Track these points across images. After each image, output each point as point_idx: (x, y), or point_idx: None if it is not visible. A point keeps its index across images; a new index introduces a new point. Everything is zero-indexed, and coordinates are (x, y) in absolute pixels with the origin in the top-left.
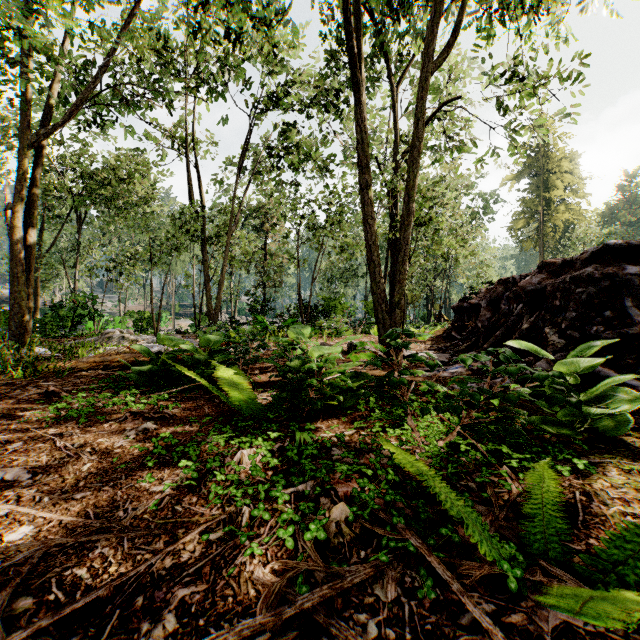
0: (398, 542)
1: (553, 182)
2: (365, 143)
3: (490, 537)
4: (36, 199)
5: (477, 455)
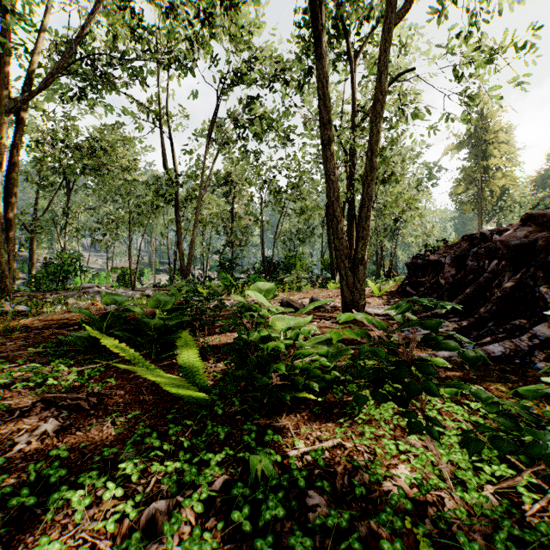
0: None
1: (490, 151)
2: (328, 99)
3: None
4: (17, 163)
5: None
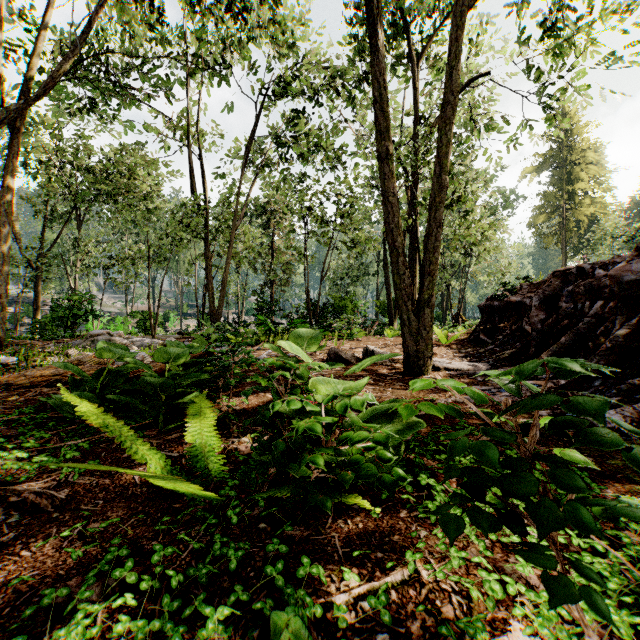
0: None
1: (577, 174)
2: (386, 102)
3: None
4: (12, 186)
5: None
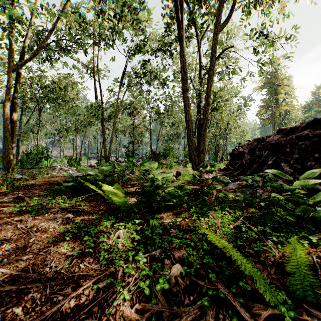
0: (214, 291)
1: (279, 90)
2: (185, 68)
3: (270, 288)
4: (17, 98)
5: (252, 233)
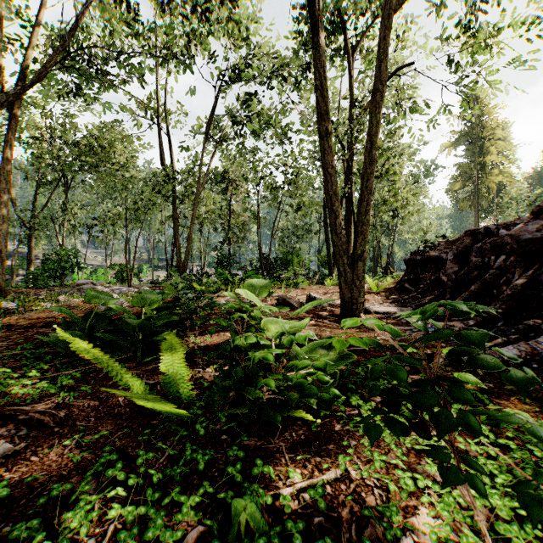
0: None
1: (487, 148)
2: (325, 89)
3: None
4: (11, 158)
5: None
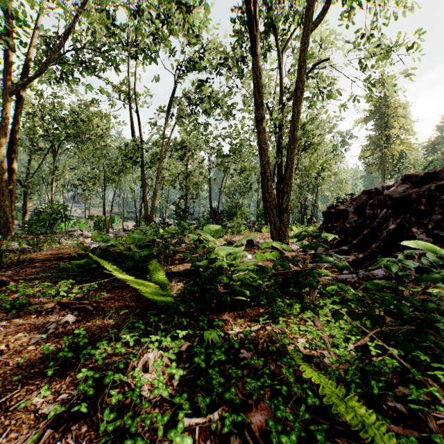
0: None
1: (391, 123)
2: (260, 86)
3: None
4: (18, 133)
5: (394, 363)
